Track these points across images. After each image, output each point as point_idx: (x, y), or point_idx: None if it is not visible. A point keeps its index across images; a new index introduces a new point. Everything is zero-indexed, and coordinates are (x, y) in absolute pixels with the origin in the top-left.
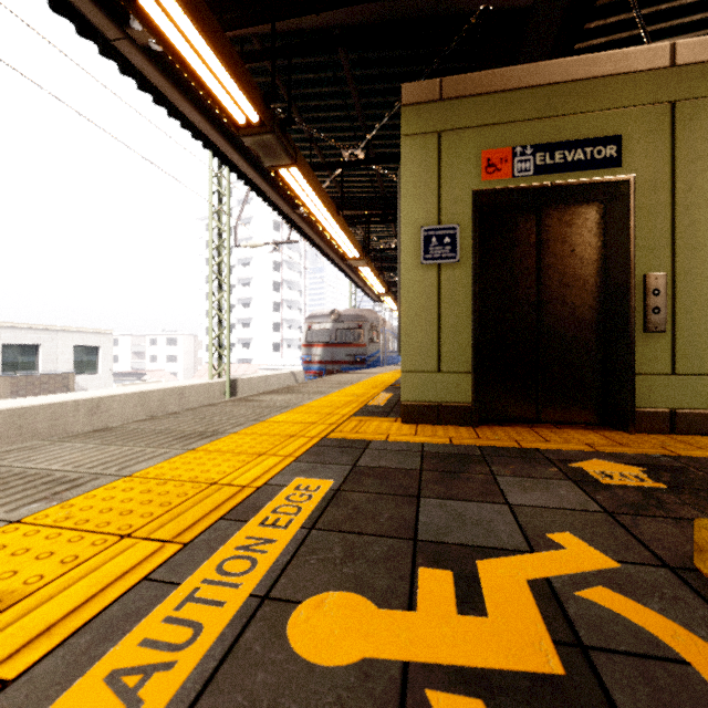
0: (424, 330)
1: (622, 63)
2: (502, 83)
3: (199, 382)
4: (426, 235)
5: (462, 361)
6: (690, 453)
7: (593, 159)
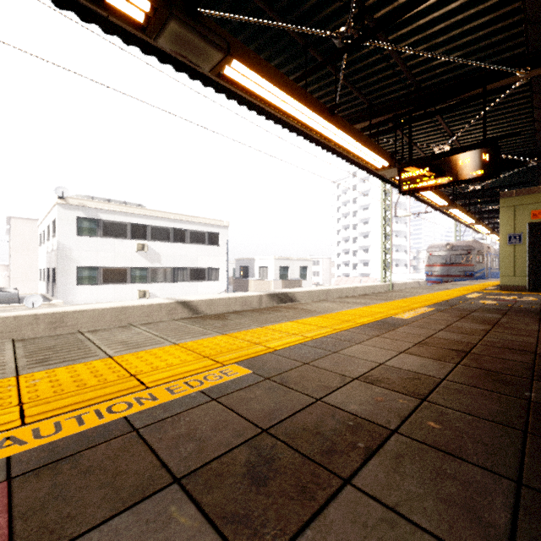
0: (508, 264)
1: None
2: (539, 190)
3: (379, 284)
4: (509, 236)
5: (523, 273)
6: None
7: None
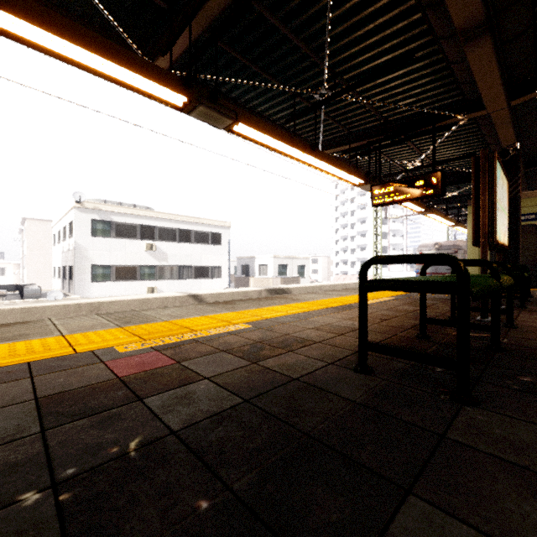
0: None
1: (536, 194)
2: None
3: None
4: None
5: None
6: None
7: (527, 219)
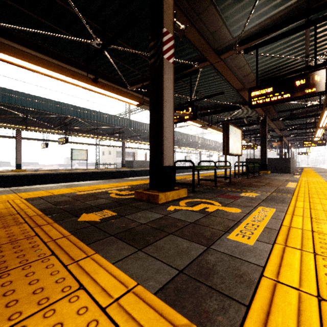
0: None
1: None
2: None
3: None
4: None
5: None
6: (33, 213)
7: None
